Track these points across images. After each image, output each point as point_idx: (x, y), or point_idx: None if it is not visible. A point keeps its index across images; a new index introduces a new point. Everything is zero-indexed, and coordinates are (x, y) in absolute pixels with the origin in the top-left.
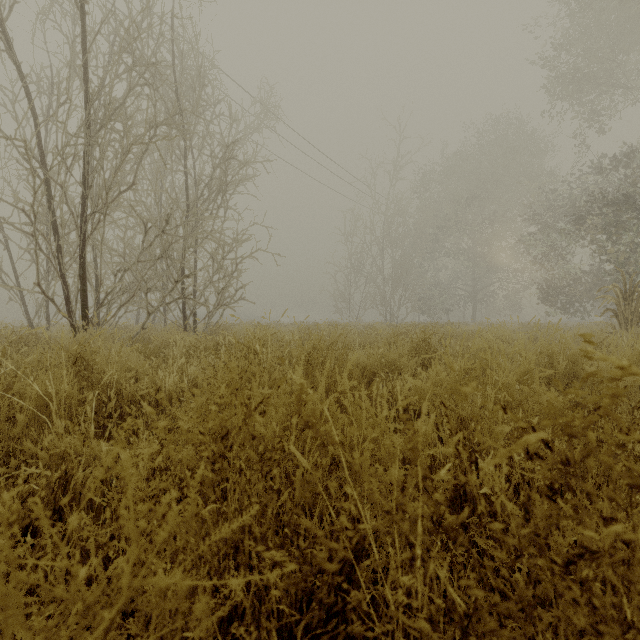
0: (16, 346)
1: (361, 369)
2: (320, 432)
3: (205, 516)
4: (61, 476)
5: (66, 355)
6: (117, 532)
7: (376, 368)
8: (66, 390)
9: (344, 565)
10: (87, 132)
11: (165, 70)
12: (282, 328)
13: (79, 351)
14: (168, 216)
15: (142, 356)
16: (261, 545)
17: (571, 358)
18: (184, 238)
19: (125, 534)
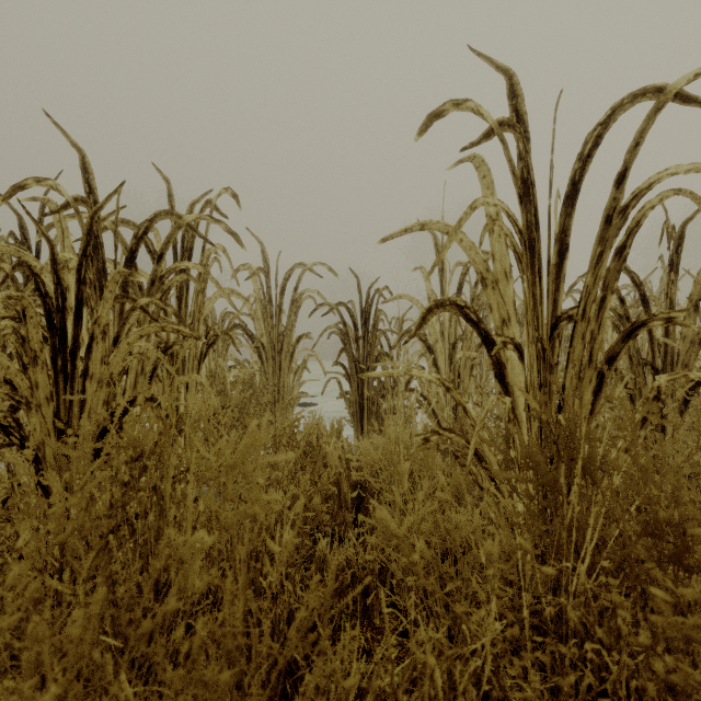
0: None
1: None
2: None
3: None
4: None
5: None
6: None
7: None
8: None
9: None
10: None
11: None
12: None
13: None
14: None
15: None
16: None
17: None
18: None
19: None
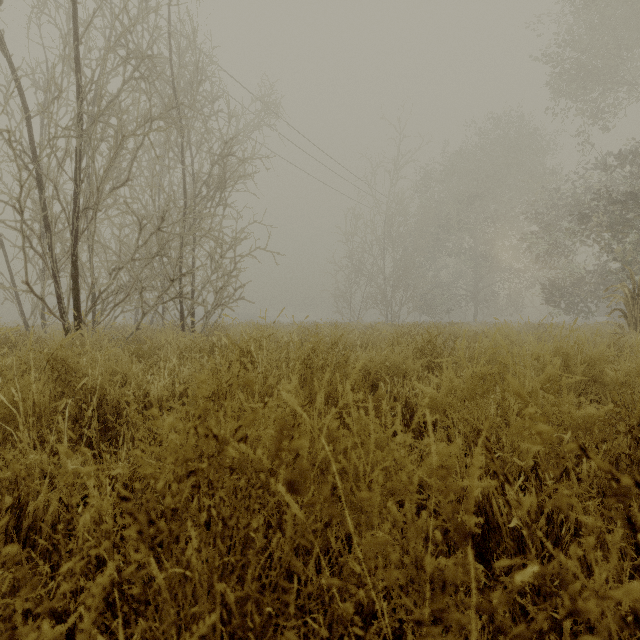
0: (2, 347)
1: (363, 372)
2: (313, 500)
3: (160, 586)
4: (13, 504)
5: (45, 358)
6: (11, 637)
7: (379, 371)
8: (35, 398)
9: (348, 636)
10: (79, 126)
11: (163, 66)
12: (282, 328)
13: (59, 353)
14: (164, 213)
15: (134, 358)
16: (237, 621)
17: (589, 361)
18: (180, 235)
19: (27, 636)
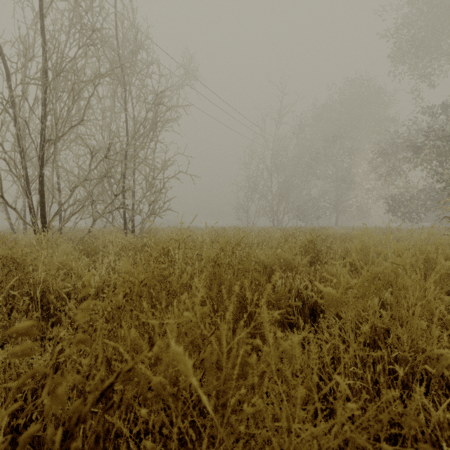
0: None
1: (261, 267)
2: None
3: None
4: None
5: None
6: None
7: (274, 266)
8: None
9: None
10: (45, 78)
11: (112, 40)
12: (198, 231)
13: (10, 253)
14: (109, 145)
15: (82, 254)
16: None
17: (446, 258)
18: (121, 161)
19: None
